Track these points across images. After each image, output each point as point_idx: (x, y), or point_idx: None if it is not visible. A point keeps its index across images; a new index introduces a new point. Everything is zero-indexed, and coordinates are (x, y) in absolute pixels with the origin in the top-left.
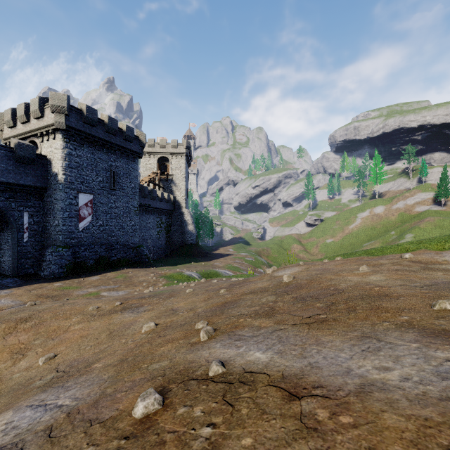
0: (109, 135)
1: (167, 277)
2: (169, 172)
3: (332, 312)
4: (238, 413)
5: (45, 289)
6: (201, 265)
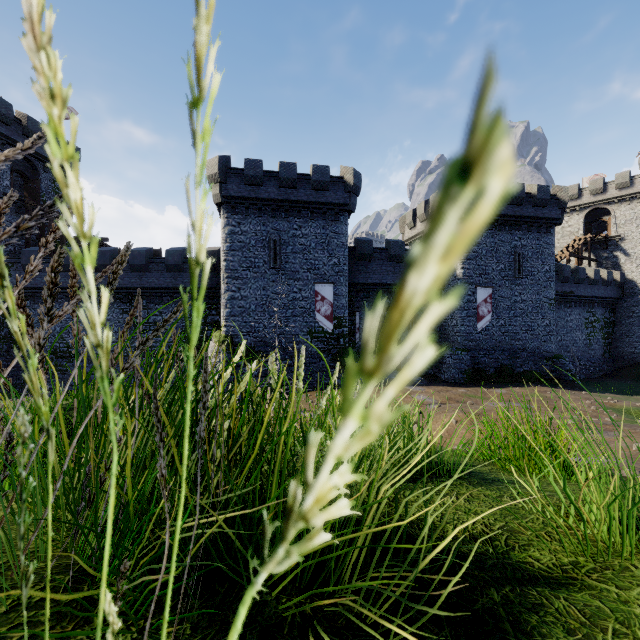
0: (512, 207)
1: (617, 410)
2: (608, 232)
3: None
4: None
5: (451, 393)
6: None
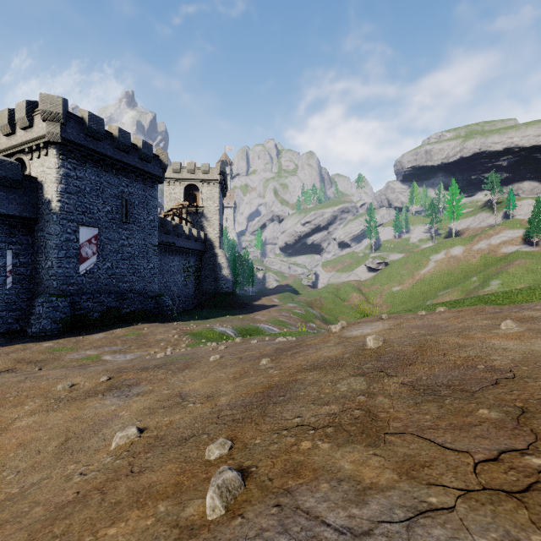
0: (120, 152)
1: (194, 334)
2: (198, 204)
3: None
4: None
5: (29, 351)
6: (238, 319)
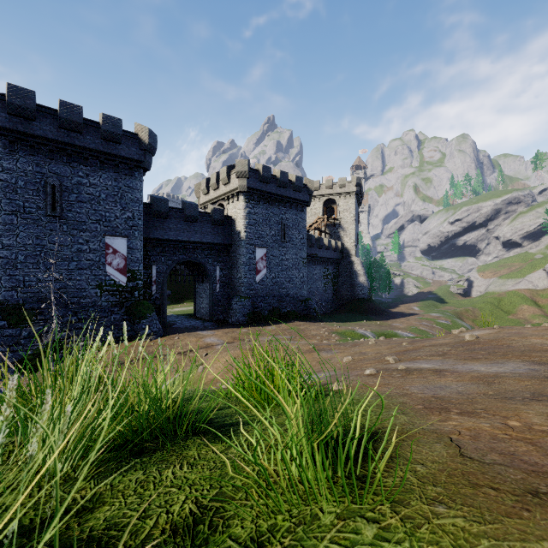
0: (280, 189)
1: (339, 333)
2: (335, 216)
3: (488, 355)
4: (412, 373)
5: (236, 333)
6: (375, 324)
